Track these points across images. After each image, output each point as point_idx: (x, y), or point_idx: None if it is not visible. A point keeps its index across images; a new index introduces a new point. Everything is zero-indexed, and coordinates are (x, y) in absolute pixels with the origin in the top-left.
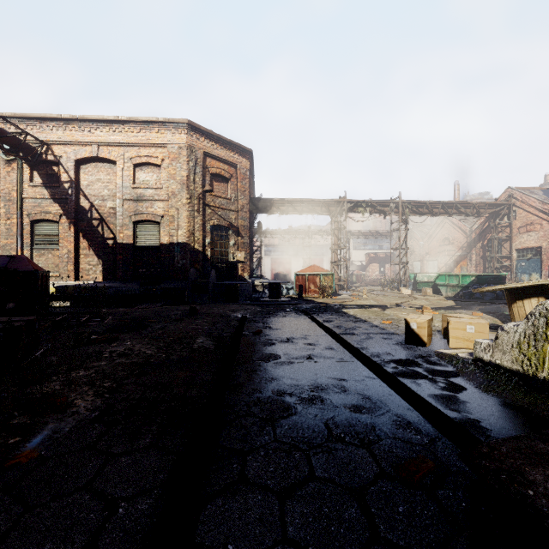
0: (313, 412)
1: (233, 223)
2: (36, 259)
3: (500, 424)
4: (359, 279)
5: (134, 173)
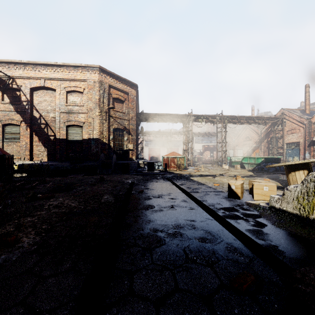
0: (176, 242)
1: (126, 127)
2: (5, 148)
3: (290, 248)
4: (199, 160)
5: (66, 97)
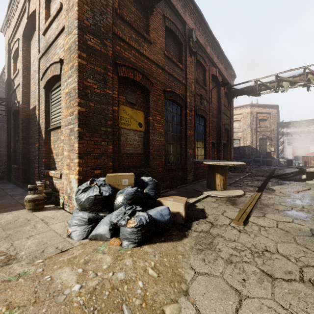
0: None
1: (268, 136)
2: None
3: None
4: None
5: None
